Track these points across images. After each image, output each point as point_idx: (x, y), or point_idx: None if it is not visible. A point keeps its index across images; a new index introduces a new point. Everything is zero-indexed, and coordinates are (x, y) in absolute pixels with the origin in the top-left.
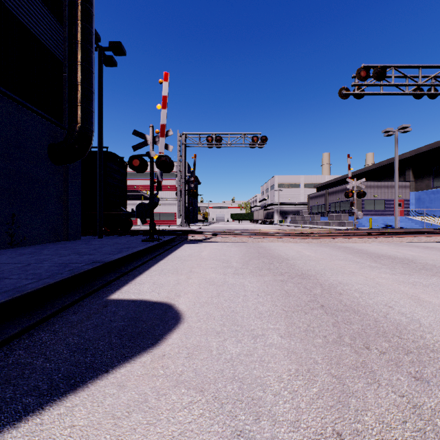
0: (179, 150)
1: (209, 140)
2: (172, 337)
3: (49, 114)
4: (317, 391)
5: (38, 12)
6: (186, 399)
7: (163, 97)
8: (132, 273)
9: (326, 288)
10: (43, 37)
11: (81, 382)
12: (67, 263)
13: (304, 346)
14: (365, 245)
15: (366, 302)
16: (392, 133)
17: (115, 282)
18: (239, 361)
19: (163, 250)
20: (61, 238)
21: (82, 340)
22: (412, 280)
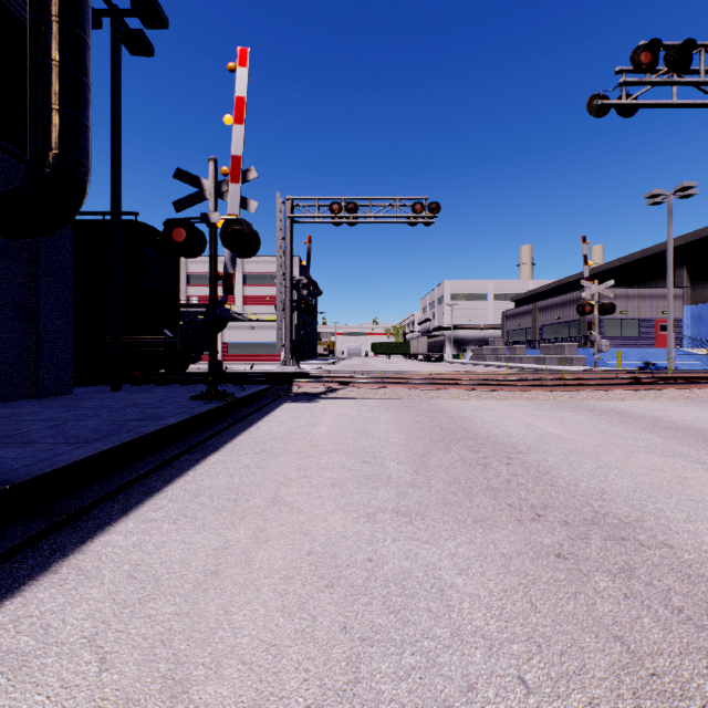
0: (280, 229)
1: (334, 210)
2: None
3: None
4: None
5: None
6: None
7: (238, 99)
8: (102, 509)
9: None
10: None
11: None
12: None
13: None
14: (652, 407)
15: None
16: (661, 200)
17: (6, 563)
18: None
19: (231, 422)
20: (22, 394)
21: None
22: None
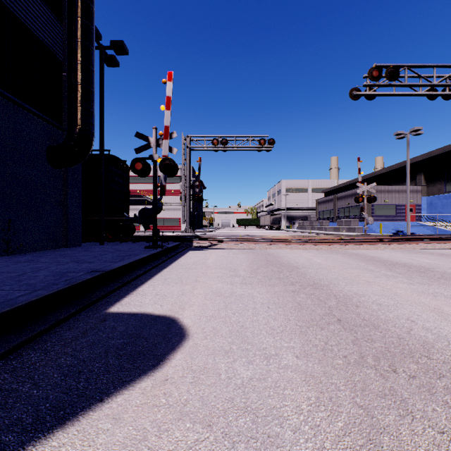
0: (183, 154)
1: (214, 143)
2: (176, 358)
3: (48, 115)
4: (343, 426)
5: (36, 9)
6: (192, 437)
7: (167, 97)
8: (133, 282)
9: (341, 299)
10: (41, 35)
11: (71, 414)
12: (64, 272)
13: (323, 369)
14: (377, 252)
15: (386, 316)
16: (403, 136)
17: (115, 292)
18: (251, 387)
19: (167, 258)
20: (60, 245)
21: (76, 361)
22: (432, 290)
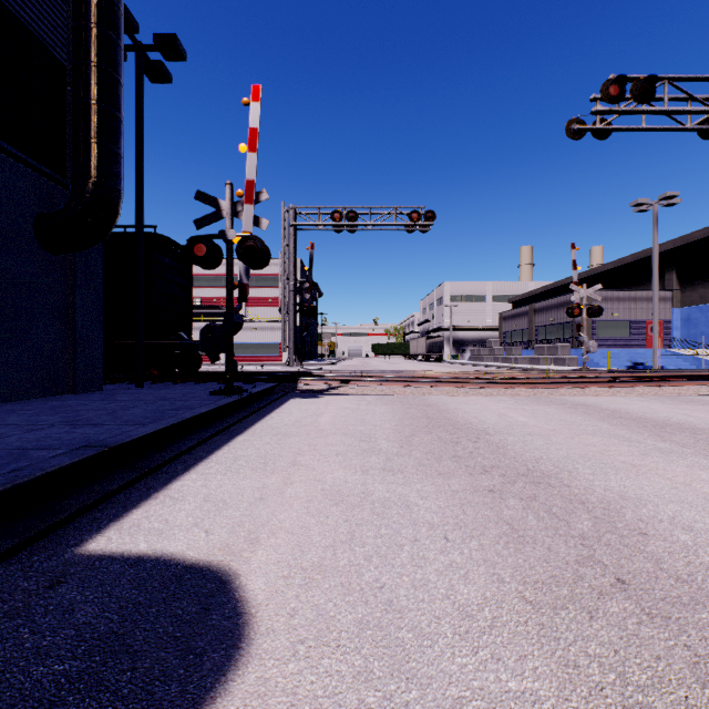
0: (284, 236)
1: (336, 218)
2: None
3: (38, 159)
4: None
5: None
6: None
7: (251, 130)
8: (169, 468)
9: (599, 514)
10: (25, 14)
11: None
12: (26, 449)
13: None
14: (618, 401)
15: None
16: (647, 208)
17: (121, 494)
18: None
19: (248, 412)
20: (63, 389)
21: None
22: None
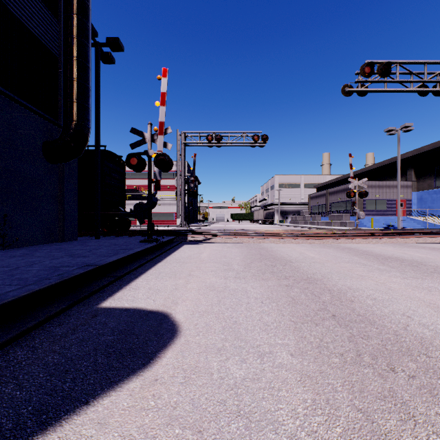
0: (178, 150)
1: (209, 139)
2: (167, 356)
3: (44, 111)
4: (342, 432)
5: (32, 5)
6: None
7: (162, 93)
8: (127, 277)
9: (335, 294)
10: (37, 31)
11: (54, 418)
12: (57, 267)
13: (319, 368)
14: (369, 246)
15: (382, 311)
16: (394, 132)
17: (108, 287)
18: (244, 388)
19: (162, 252)
20: (56, 239)
21: (63, 360)
22: (426, 284)
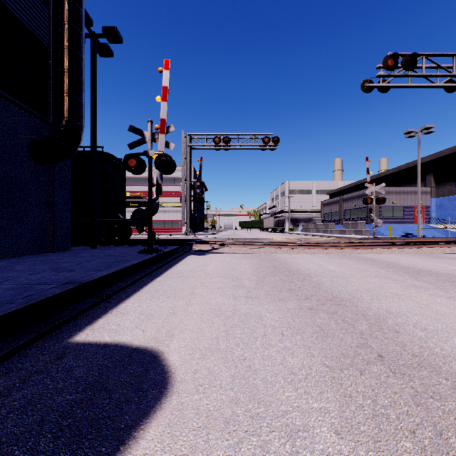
0: (183, 153)
1: (216, 141)
2: (147, 436)
3: (31, 106)
4: None
5: None
6: None
7: (164, 87)
8: (117, 296)
9: (373, 321)
10: (23, 16)
11: None
12: (32, 284)
13: None
14: (393, 257)
15: (442, 349)
16: (414, 134)
17: (90, 310)
18: None
19: (162, 264)
20: (46, 249)
21: None
22: None
